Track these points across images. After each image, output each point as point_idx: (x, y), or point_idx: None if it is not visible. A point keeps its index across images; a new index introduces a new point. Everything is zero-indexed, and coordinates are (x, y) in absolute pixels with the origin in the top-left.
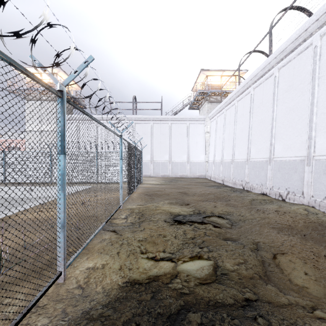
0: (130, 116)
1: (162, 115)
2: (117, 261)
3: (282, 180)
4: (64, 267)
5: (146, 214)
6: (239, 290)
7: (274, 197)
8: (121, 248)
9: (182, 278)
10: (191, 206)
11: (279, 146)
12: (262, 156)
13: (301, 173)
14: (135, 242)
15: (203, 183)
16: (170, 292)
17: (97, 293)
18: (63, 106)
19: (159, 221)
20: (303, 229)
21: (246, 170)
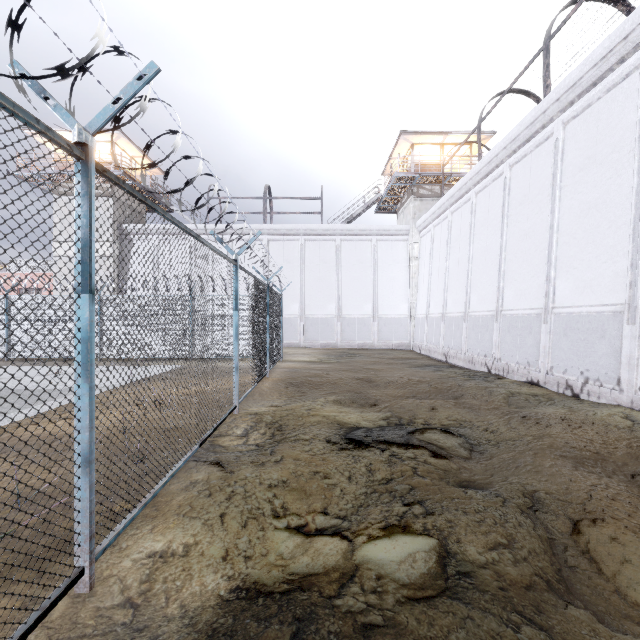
0: (258, 227)
1: (322, 225)
2: (219, 535)
3: (574, 354)
4: (90, 558)
5: (288, 425)
6: (504, 618)
7: (556, 390)
8: (230, 504)
9: (365, 585)
10: (383, 408)
11: (565, 283)
12: (529, 305)
13: (616, 339)
14: (261, 489)
15: (406, 360)
16: (339, 621)
17: (166, 618)
18: (88, 180)
19: (315, 442)
20: (628, 461)
21: (494, 333)
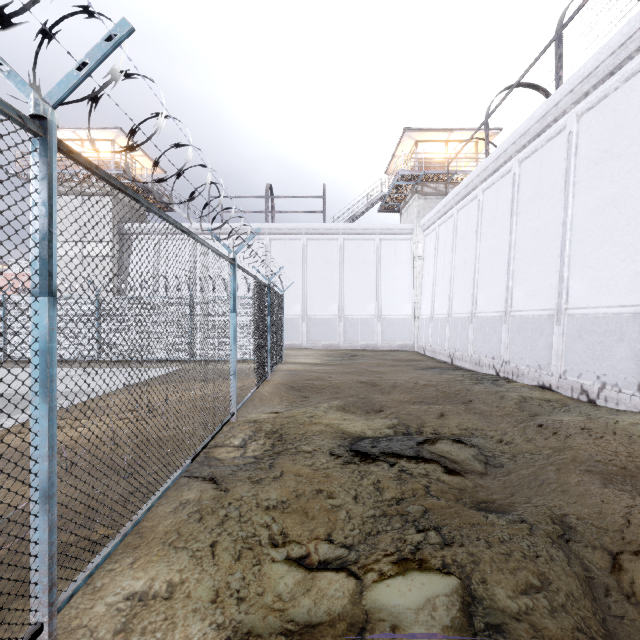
0: (260, 226)
1: (325, 224)
2: (209, 570)
3: (589, 358)
4: (50, 611)
5: (289, 434)
6: None
7: (570, 395)
8: (222, 531)
9: None
10: (389, 415)
11: (580, 283)
12: (540, 306)
13: (636, 343)
14: (258, 512)
15: (410, 362)
16: None
17: None
18: (48, 160)
19: (318, 455)
20: None
21: (503, 335)
